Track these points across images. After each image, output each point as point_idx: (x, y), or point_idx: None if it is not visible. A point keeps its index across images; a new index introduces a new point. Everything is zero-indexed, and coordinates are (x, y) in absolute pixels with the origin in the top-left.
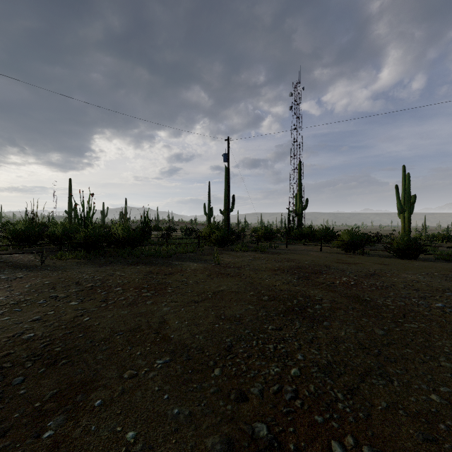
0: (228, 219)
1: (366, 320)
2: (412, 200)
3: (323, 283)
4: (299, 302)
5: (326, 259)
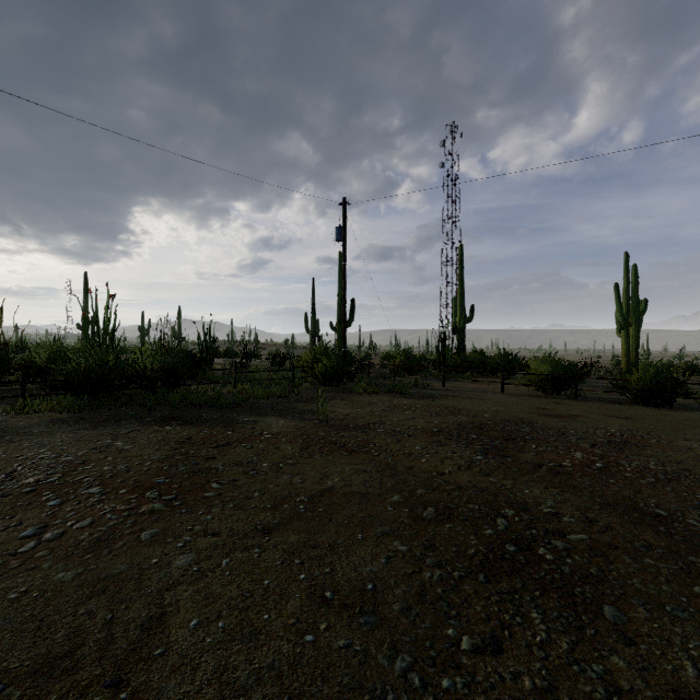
0: (344, 339)
1: None
2: (642, 309)
3: (541, 466)
4: (512, 526)
5: (518, 408)
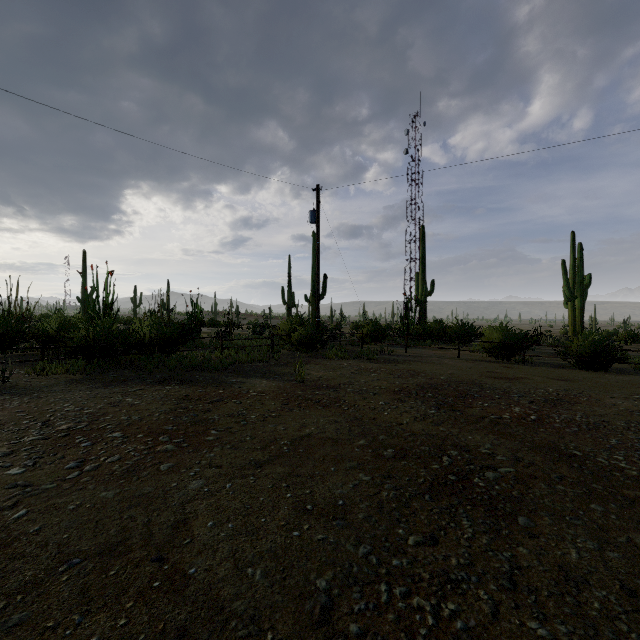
0: (317, 310)
1: (601, 509)
2: (586, 283)
3: (484, 418)
4: (454, 463)
5: (471, 371)
